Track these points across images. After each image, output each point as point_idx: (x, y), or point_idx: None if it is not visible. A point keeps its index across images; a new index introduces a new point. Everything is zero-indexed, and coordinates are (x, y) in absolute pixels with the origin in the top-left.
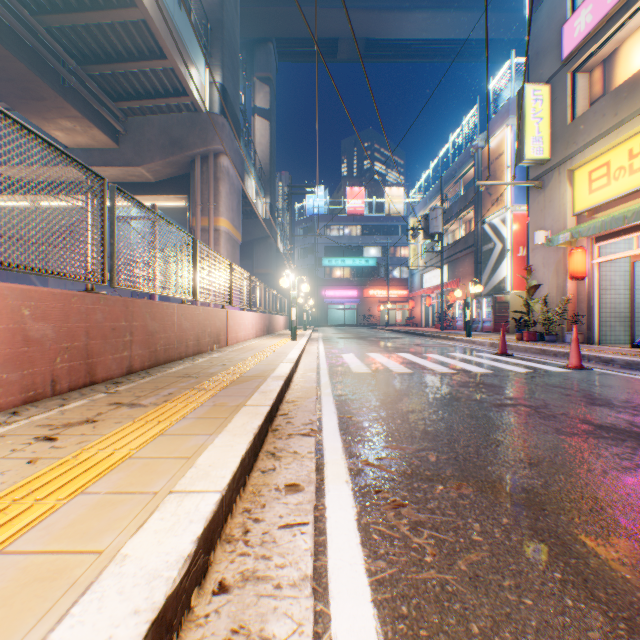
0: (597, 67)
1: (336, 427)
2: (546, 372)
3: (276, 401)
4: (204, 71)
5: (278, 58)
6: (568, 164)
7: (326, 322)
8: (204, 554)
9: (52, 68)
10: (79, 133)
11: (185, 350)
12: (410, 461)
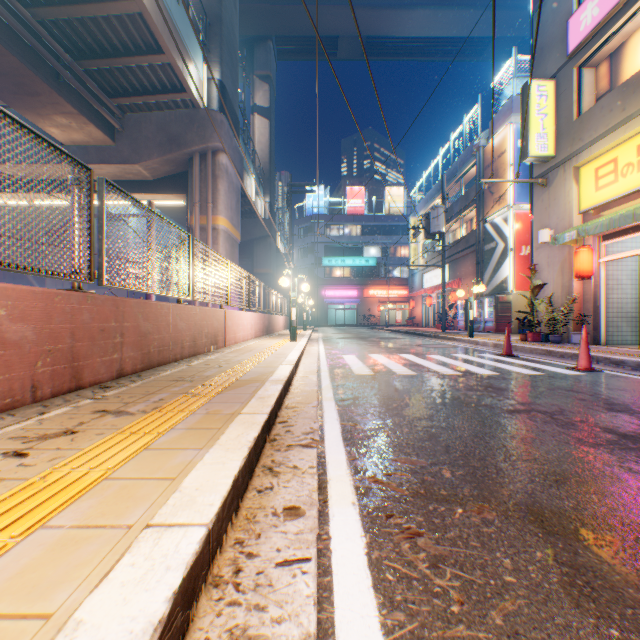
0: (603, 62)
1: (339, 436)
2: (555, 374)
3: (274, 408)
4: (202, 67)
5: (278, 56)
6: (574, 161)
7: (326, 322)
8: (183, 611)
9: (46, 62)
10: (75, 130)
11: (180, 352)
12: (423, 478)
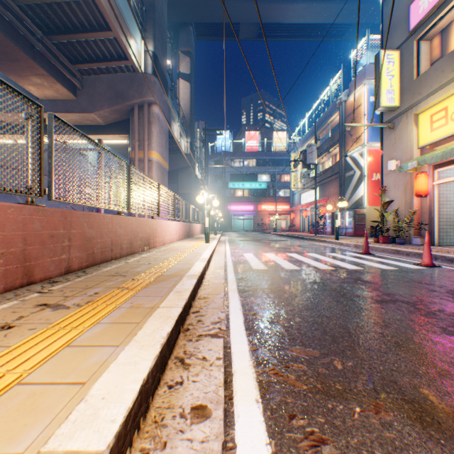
0: (436, 36)
1: (242, 326)
2: (406, 269)
3: (188, 300)
4: (140, 42)
5: (196, 37)
6: (414, 110)
7: (231, 228)
8: None
9: (24, 36)
10: (46, 87)
11: (120, 252)
12: (318, 370)
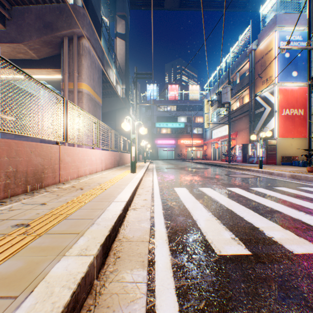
0: None
1: None
2: None
3: None
4: None
5: (130, 7)
6: None
7: (157, 157)
8: None
9: None
10: None
11: None
12: None
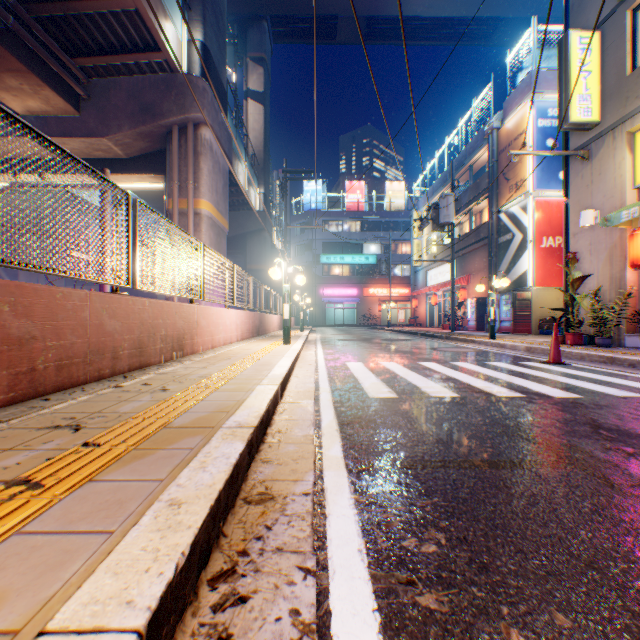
0: None
1: None
2: None
3: (197, 546)
4: (181, 25)
5: (273, 39)
6: (628, 124)
7: (324, 322)
8: None
9: None
10: (28, 94)
11: (111, 364)
12: None
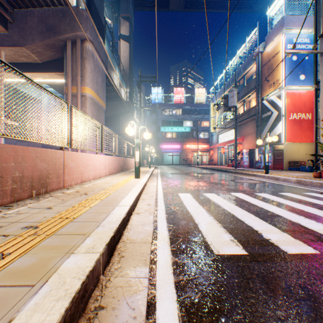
0: None
1: None
2: None
3: None
4: None
5: (134, 8)
6: None
7: (162, 162)
8: None
9: None
10: None
11: None
12: None
